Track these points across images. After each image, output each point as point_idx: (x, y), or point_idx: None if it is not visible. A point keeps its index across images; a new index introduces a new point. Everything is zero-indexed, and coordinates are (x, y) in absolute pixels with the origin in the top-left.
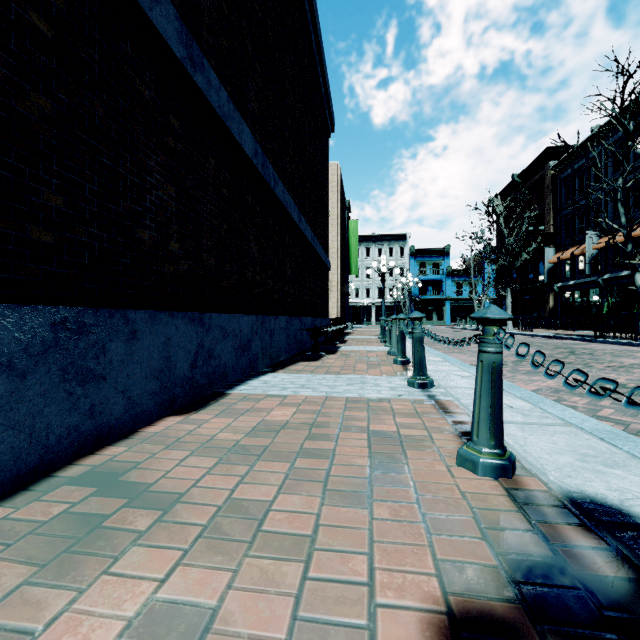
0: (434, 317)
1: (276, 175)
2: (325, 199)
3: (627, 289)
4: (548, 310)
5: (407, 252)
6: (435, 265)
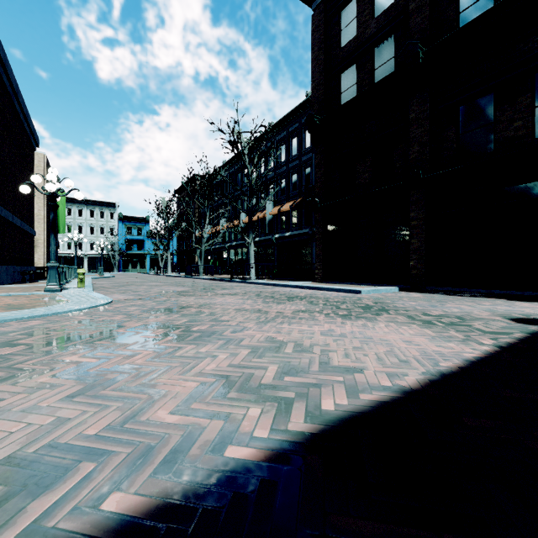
0: (138, 266)
1: (2, 207)
2: (31, 192)
3: (219, 254)
4: (196, 263)
5: (117, 217)
6: (139, 229)
